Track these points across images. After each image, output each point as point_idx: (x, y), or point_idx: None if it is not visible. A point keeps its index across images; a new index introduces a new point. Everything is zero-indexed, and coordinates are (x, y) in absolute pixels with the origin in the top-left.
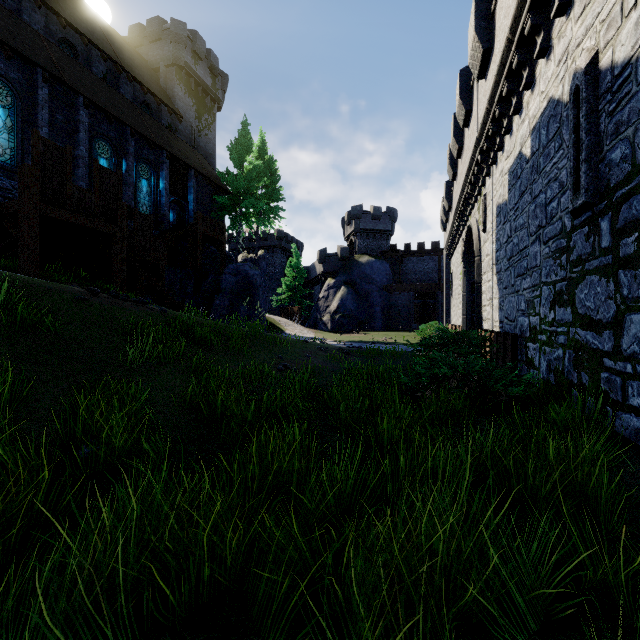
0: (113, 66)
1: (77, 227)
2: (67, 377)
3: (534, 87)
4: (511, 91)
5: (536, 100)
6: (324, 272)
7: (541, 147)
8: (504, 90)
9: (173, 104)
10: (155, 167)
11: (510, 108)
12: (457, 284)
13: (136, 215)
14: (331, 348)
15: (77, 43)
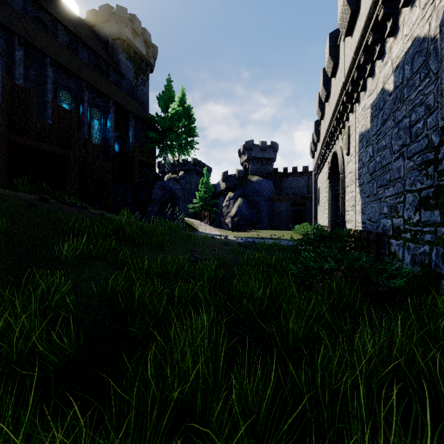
0: (74, 38)
1: (40, 151)
2: (0, 271)
3: (397, 33)
4: (375, 40)
5: (399, 43)
6: (226, 188)
7: (405, 80)
8: (369, 40)
9: (118, 67)
10: (104, 111)
11: (373, 56)
12: (323, 196)
13: (88, 144)
14: (232, 243)
15: (47, 20)
